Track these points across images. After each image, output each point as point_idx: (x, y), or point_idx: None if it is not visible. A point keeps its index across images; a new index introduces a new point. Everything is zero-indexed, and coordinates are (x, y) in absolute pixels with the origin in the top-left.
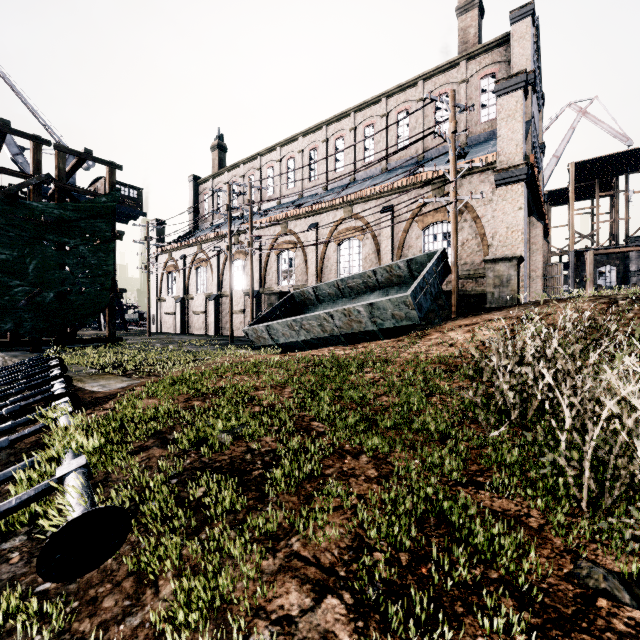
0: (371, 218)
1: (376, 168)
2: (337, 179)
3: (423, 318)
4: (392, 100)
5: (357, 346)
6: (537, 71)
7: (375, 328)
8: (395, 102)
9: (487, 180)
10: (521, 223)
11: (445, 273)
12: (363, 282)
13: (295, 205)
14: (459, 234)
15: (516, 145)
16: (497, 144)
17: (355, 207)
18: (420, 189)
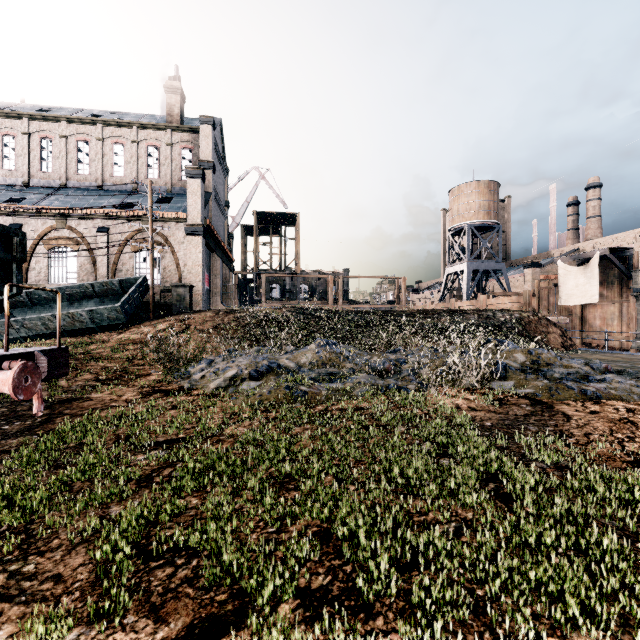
0: (87, 233)
1: (91, 183)
2: (43, 178)
3: (130, 319)
4: (108, 129)
5: (82, 337)
6: (221, 155)
7: (95, 326)
8: (111, 132)
9: (181, 229)
10: (200, 261)
11: (146, 291)
12: (82, 291)
13: (2, 213)
14: (162, 260)
15: (198, 212)
16: (187, 207)
17: (70, 220)
18: (133, 221)
